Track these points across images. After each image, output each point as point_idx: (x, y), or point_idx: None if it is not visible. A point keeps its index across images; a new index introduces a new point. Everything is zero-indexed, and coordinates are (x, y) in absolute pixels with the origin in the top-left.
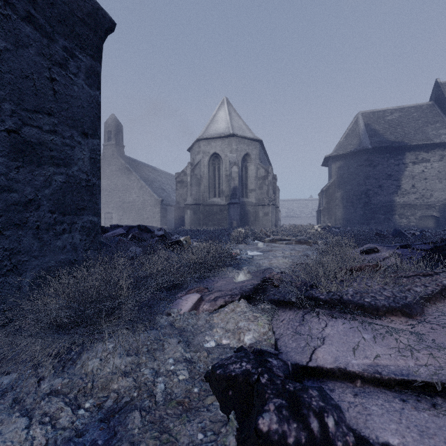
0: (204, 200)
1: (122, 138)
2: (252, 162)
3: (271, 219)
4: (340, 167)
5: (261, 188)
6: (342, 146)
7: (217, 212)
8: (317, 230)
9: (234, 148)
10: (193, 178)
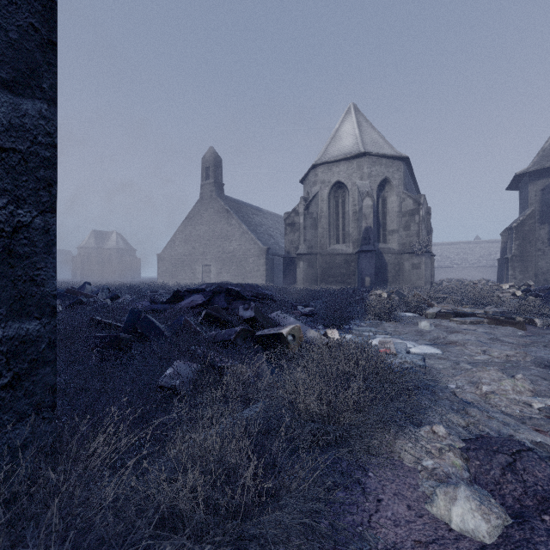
0: (322, 247)
1: (221, 174)
2: (393, 191)
3: (424, 274)
4: (545, 189)
5: (408, 228)
6: (549, 154)
7: (340, 264)
8: (514, 293)
9: (366, 172)
10: (307, 217)
